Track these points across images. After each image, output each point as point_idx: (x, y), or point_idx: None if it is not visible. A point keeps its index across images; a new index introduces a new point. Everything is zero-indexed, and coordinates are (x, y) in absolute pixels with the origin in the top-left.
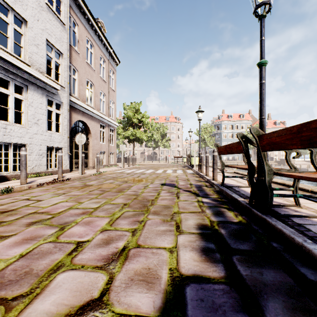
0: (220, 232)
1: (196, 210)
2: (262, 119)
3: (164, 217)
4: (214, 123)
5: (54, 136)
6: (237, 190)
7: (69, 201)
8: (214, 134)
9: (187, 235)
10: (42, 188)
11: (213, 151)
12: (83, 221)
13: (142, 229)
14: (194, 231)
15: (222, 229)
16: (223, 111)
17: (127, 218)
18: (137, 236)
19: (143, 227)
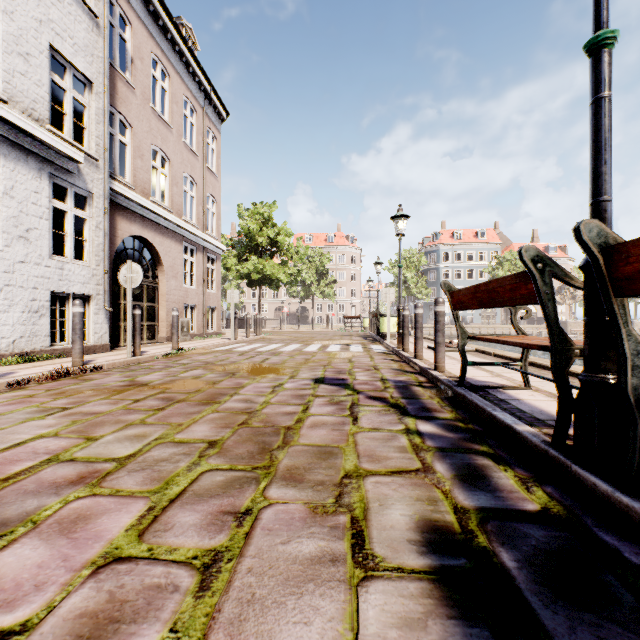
0: (501, 562)
1: (408, 463)
2: (603, 202)
3: (315, 495)
4: (425, 248)
5: (71, 269)
6: (501, 398)
7: (63, 433)
8: (425, 272)
9: (393, 582)
10: (19, 393)
11: (436, 302)
12: (61, 516)
13: (240, 551)
14: (415, 561)
15: (502, 549)
16: (442, 225)
17: (204, 498)
18: (216, 591)
19: (246, 543)
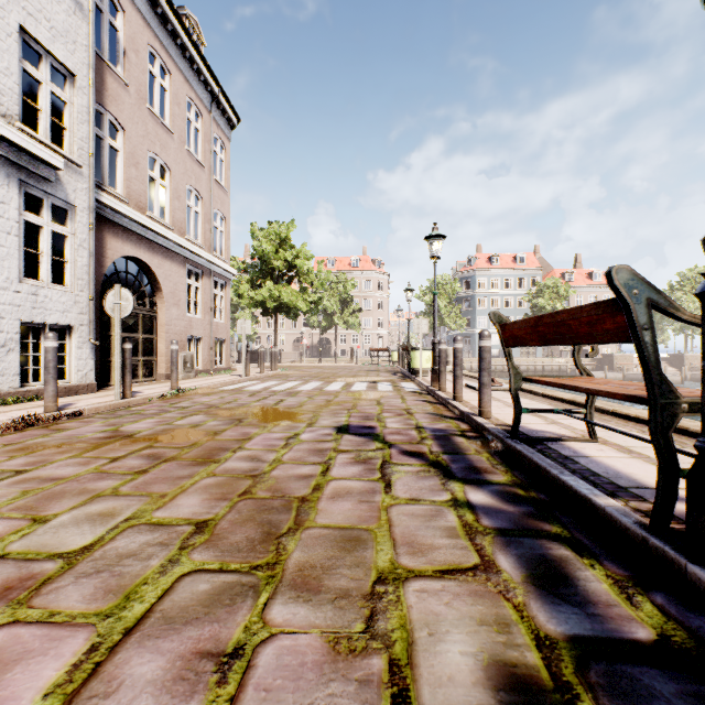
0: None
1: (462, 555)
2: None
3: (336, 616)
4: (460, 273)
5: (47, 294)
6: (565, 454)
7: (4, 512)
8: (460, 300)
9: None
10: None
11: (480, 336)
12: None
13: None
14: None
15: None
16: (478, 248)
17: (175, 626)
18: None
19: None
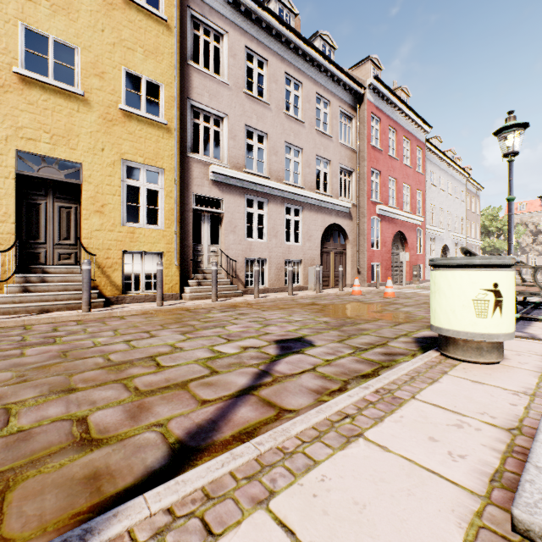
0: None
1: None
2: None
3: None
4: None
5: None
6: None
7: None
8: None
9: None
10: None
11: None
12: None
13: None
14: None
15: None
16: None
17: None
18: None
19: None
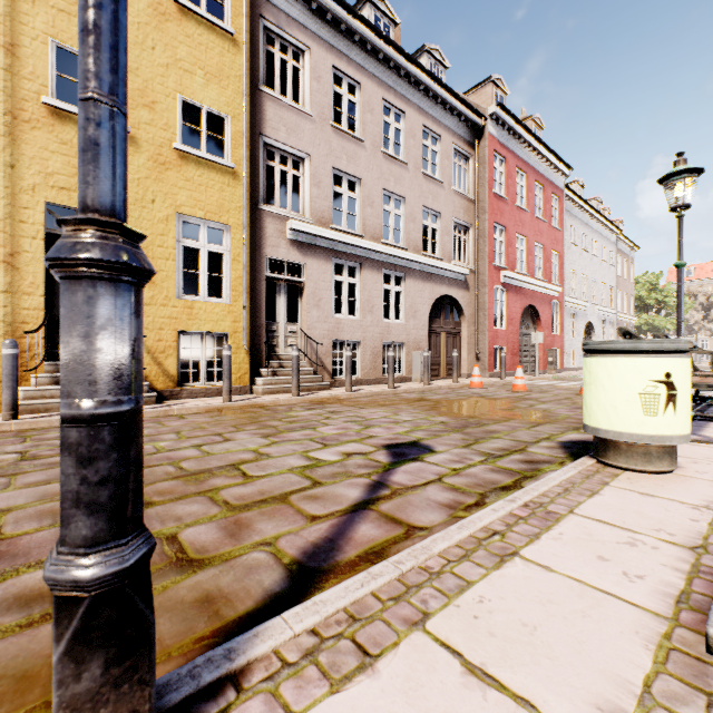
0: None
1: None
2: None
3: None
4: None
5: None
6: None
7: None
8: None
9: None
10: None
11: None
12: None
13: None
14: None
15: None
16: None
17: None
18: None
19: None
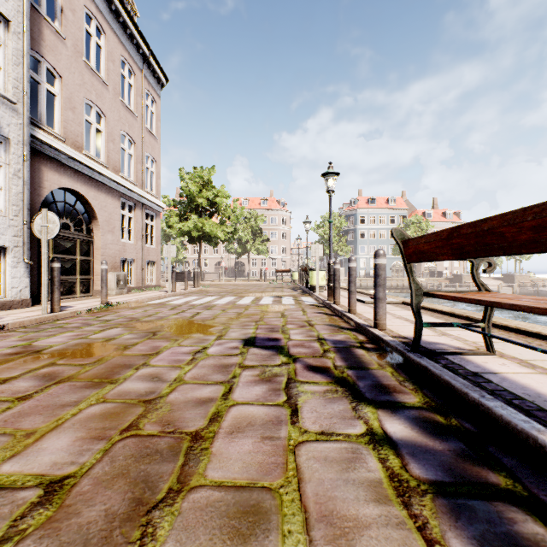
0: None
1: (402, 542)
2: None
3: None
4: (345, 212)
5: None
6: (472, 370)
7: None
8: (345, 232)
9: None
10: None
11: (376, 254)
12: None
13: None
14: None
15: None
16: (359, 192)
17: None
18: None
19: None
